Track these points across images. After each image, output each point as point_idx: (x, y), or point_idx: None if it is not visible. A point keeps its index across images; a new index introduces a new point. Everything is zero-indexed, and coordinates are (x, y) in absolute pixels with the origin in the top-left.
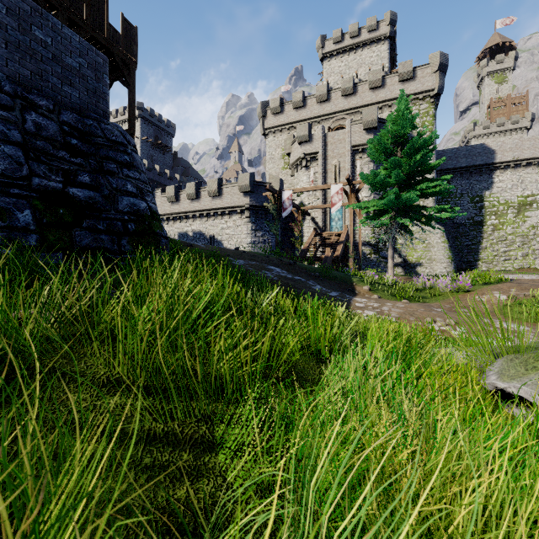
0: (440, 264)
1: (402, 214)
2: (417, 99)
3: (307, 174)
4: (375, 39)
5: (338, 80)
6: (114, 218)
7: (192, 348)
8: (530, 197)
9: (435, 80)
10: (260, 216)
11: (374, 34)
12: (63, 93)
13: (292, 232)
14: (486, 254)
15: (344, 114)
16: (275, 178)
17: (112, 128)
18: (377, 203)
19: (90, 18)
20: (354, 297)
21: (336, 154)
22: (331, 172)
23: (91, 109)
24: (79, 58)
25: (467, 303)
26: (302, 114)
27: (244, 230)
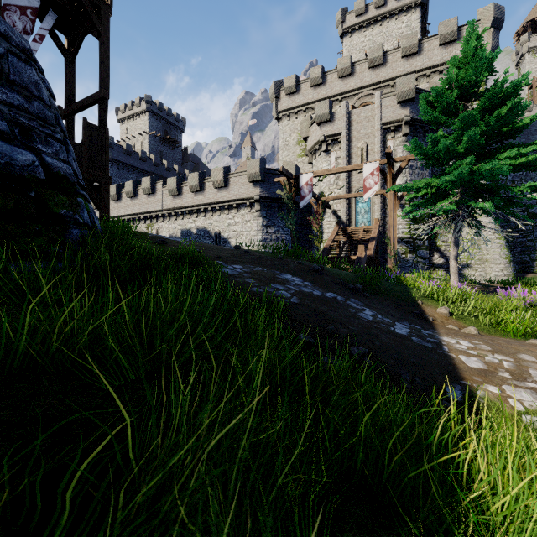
0: (495, 265)
1: (475, 196)
2: None
3: (328, 160)
4: (404, 7)
5: (361, 57)
6: None
7: None
8: None
9: (487, 39)
10: (273, 209)
11: (403, 1)
12: None
13: (309, 229)
14: None
15: (371, 89)
16: (290, 164)
17: None
18: (441, 179)
19: None
20: (439, 334)
21: (363, 135)
22: (356, 156)
23: None
24: None
25: None
26: (321, 92)
27: (254, 226)
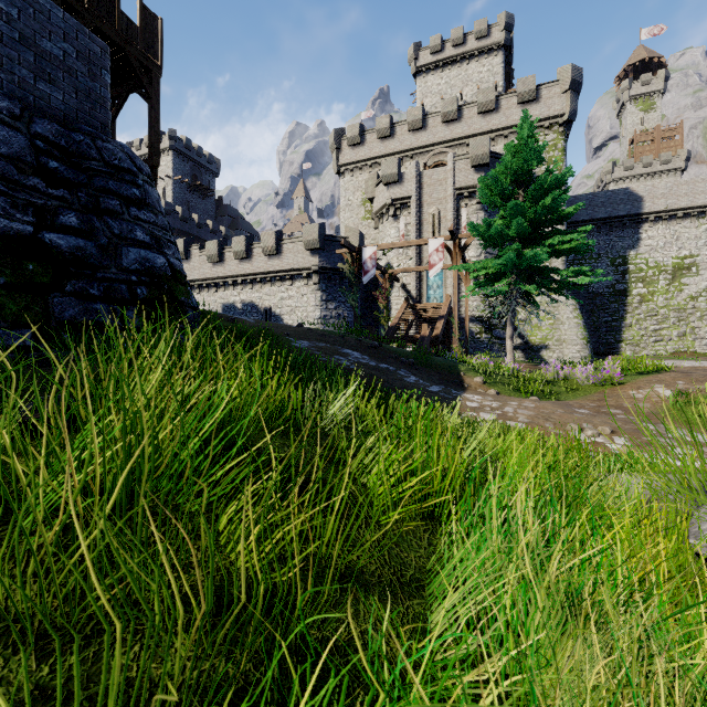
0: (573, 346)
1: (526, 278)
2: (541, 128)
3: (396, 226)
4: (485, 48)
5: (437, 102)
6: (115, 279)
7: (182, 513)
8: (688, 259)
9: (566, 102)
10: (333, 281)
11: (484, 42)
12: (37, 93)
13: (376, 304)
14: (631, 334)
15: (446, 146)
16: (353, 230)
17: (114, 148)
18: (492, 263)
19: (94, 2)
20: (464, 393)
21: (434, 200)
22: (428, 223)
23: (82, 118)
24: (63, 43)
25: (619, 401)
26: (389, 146)
27: (311, 300)
